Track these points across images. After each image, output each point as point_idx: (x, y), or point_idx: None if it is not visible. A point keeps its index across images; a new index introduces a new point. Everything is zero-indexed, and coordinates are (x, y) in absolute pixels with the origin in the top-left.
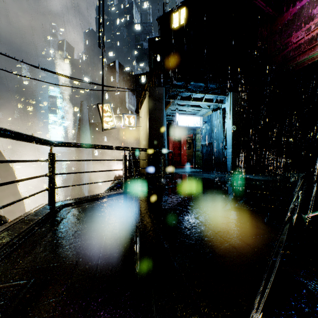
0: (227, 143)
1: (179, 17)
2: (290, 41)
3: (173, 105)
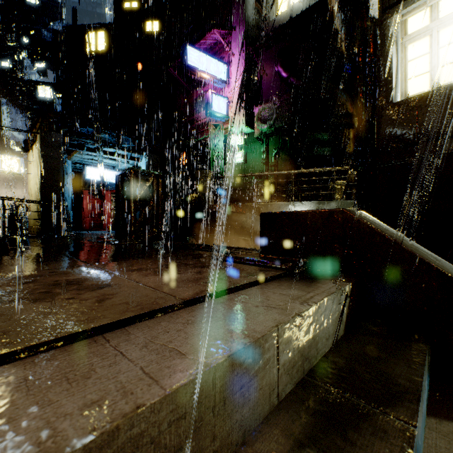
0: None
1: (96, 39)
2: (197, 118)
3: (81, 154)
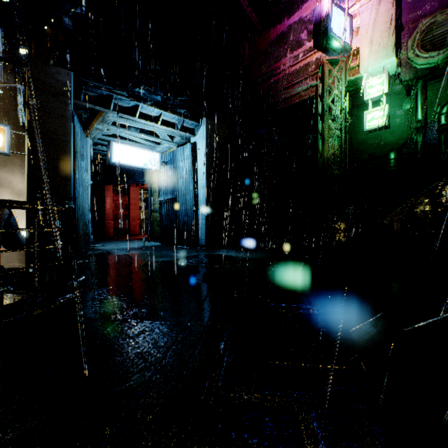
0: (200, 200)
1: None
2: (277, 68)
3: (104, 122)
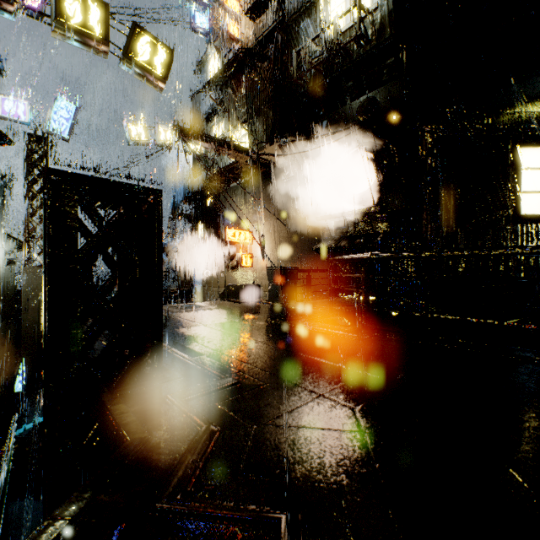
0: None
1: None
2: None
3: None
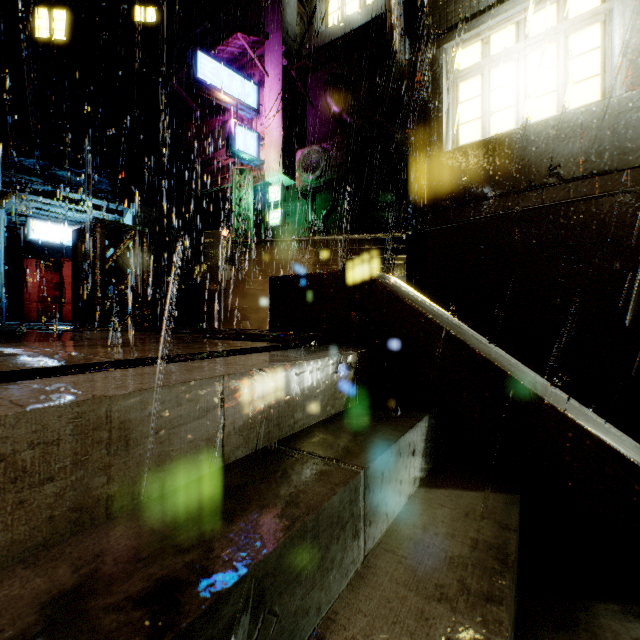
0: None
1: (50, 21)
2: (215, 158)
3: (21, 199)
